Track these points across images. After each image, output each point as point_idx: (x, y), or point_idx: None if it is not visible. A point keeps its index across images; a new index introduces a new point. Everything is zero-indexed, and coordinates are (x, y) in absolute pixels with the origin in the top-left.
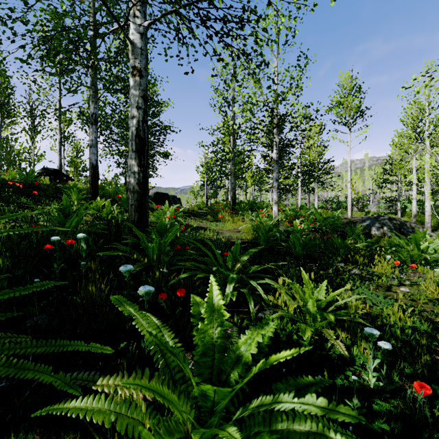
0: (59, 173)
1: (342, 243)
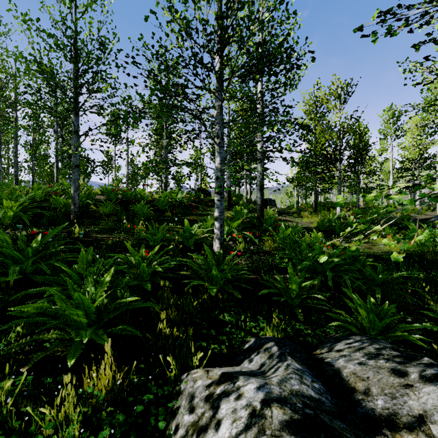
0: (204, 190)
1: (368, 228)
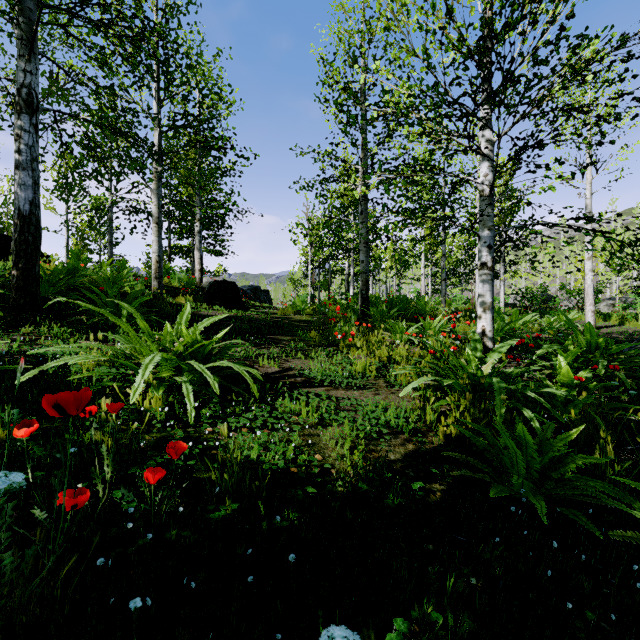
0: (8, 243)
1: None
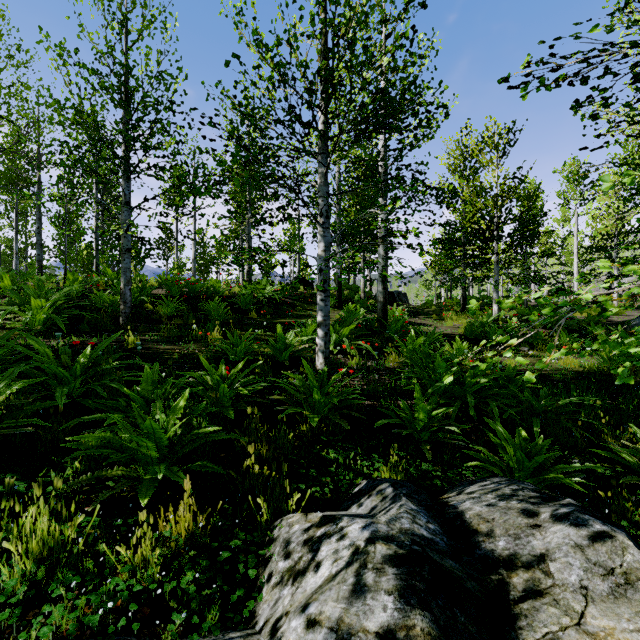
0: (304, 280)
1: (536, 335)
